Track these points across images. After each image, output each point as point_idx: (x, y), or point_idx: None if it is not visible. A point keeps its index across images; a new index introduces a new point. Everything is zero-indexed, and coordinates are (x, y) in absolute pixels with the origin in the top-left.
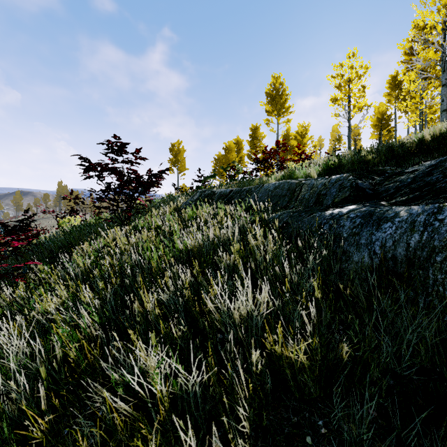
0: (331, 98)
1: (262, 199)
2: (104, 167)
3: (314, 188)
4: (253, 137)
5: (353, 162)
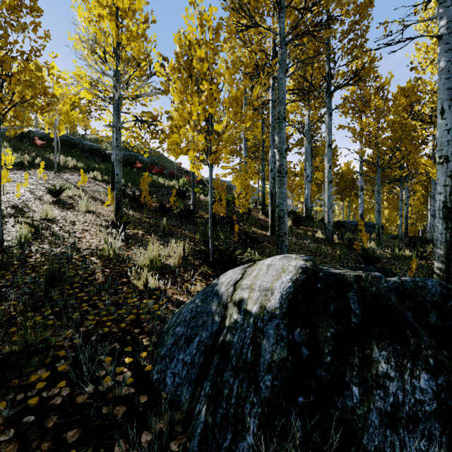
0: None
1: None
2: None
3: None
4: None
5: None
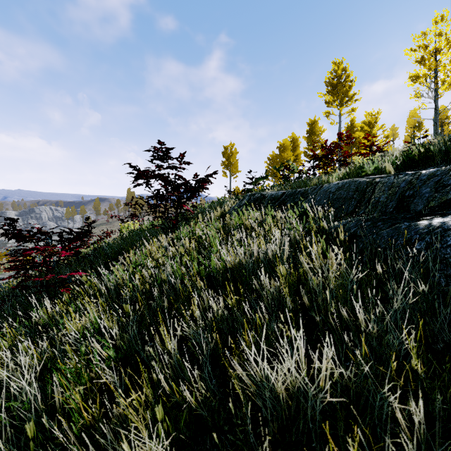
0: (410, 76)
1: (321, 203)
2: (150, 174)
3: (394, 187)
4: (311, 132)
5: (447, 150)
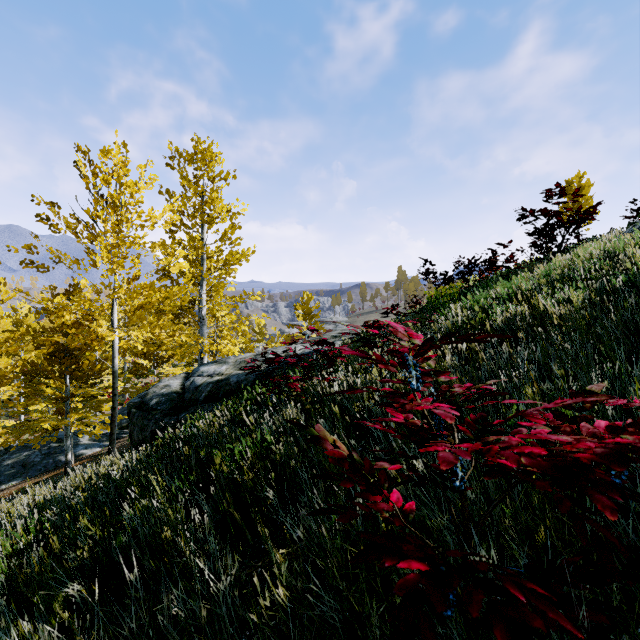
0: None
1: None
2: (544, 210)
3: None
4: None
5: None
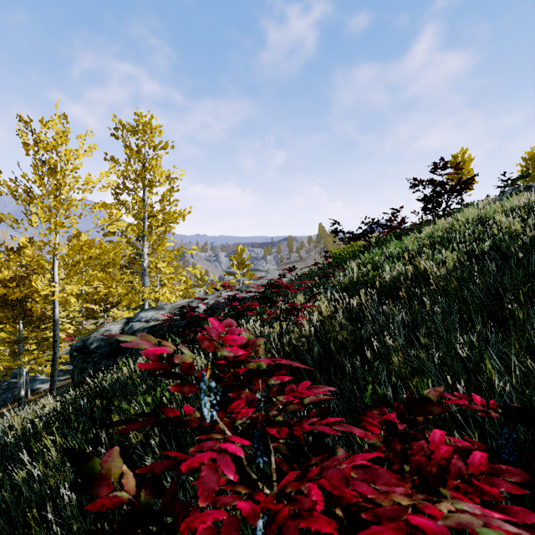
0: None
1: None
2: (431, 180)
3: None
4: None
5: None
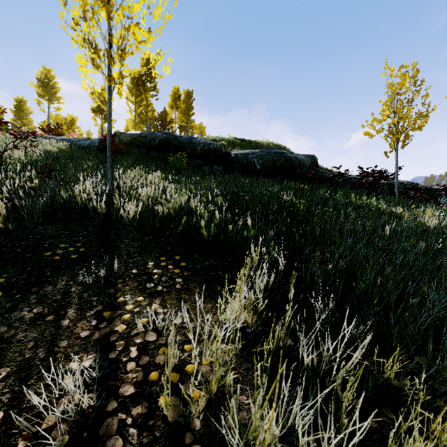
0: (91, 108)
1: (60, 140)
2: None
3: (77, 140)
4: (19, 108)
5: None
